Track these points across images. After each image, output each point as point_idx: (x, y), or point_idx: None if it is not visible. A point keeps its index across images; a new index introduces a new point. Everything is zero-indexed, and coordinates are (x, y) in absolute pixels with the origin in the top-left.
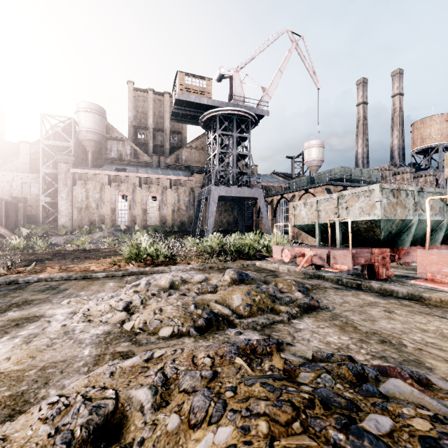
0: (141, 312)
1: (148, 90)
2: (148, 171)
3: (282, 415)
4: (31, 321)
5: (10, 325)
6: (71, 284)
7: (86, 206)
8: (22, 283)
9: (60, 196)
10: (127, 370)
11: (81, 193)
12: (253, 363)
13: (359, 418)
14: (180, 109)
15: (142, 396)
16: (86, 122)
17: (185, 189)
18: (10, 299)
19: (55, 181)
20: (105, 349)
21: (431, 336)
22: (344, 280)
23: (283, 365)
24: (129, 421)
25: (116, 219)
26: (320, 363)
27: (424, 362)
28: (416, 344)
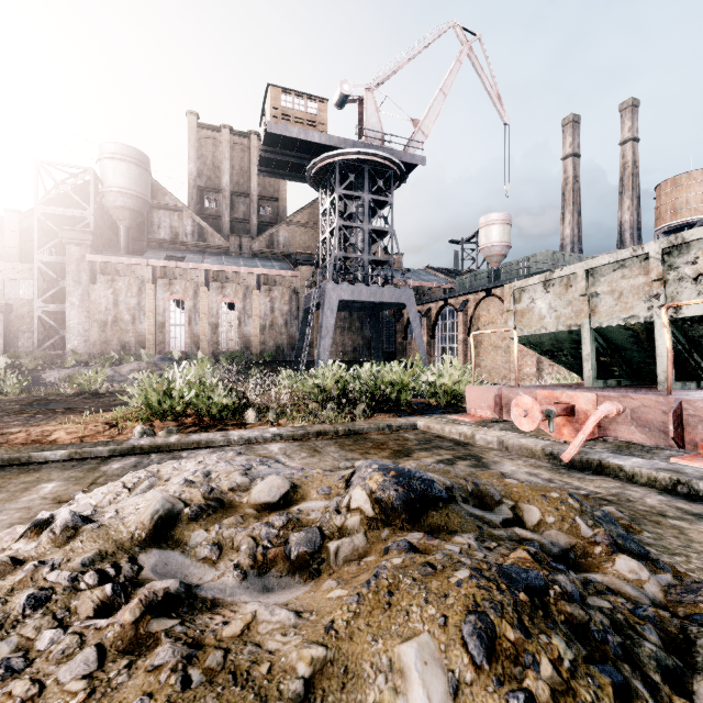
0: None
1: (223, 128)
2: (222, 261)
3: None
4: None
5: None
6: None
7: (114, 318)
8: None
9: (69, 301)
10: None
11: (105, 297)
12: None
13: None
14: (273, 152)
15: None
16: (115, 177)
17: (284, 291)
18: None
19: (63, 277)
20: None
21: None
22: (699, 485)
23: None
24: None
25: (166, 341)
26: None
27: None
28: None
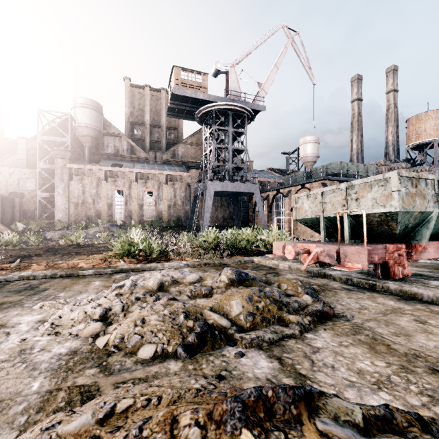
0: (119, 323)
1: (145, 86)
2: (145, 166)
3: None
4: None
5: None
6: (54, 283)
7: (82, 201)
8: (1, 281)
9: (57, 191)
10: None
11: (77, 188)
12: None
13: None
14: (176, 104)
15: None
16: (83, 117)
17: (182, 184)
18: None
19: (52, 177)
20: (62, 381)
21: None
22: (354, 279)
23: None
24: None
25: (112, 214)
26: (382, 438)
27: None
28: None
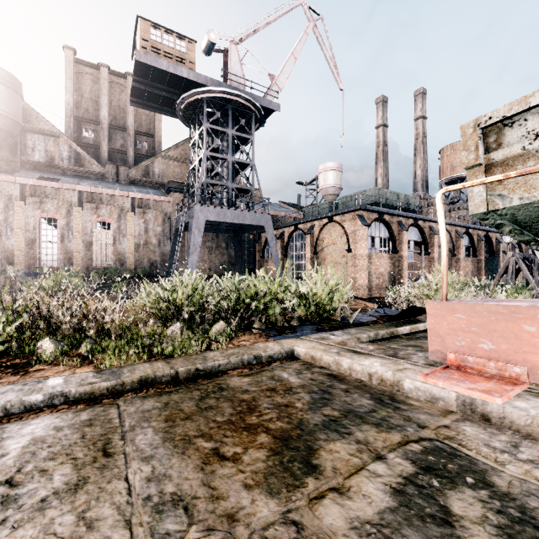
0: None
1: (100, 66)
2: (98, 185)
3: None
4: None
5: None
6: None
7: None
8: None
9: None
10: None
11: None
12: None
13: None
14: (144, 84)
15: None
16: None
17: (157, 214)
18: None
19: None
20: None
21: None
22: None
23: None
24: None
25: (36, 257)
26: None
27: None
28: None
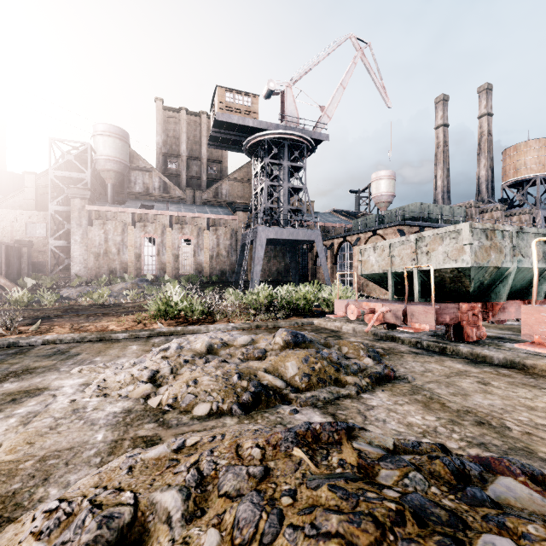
0: (170, 384)
1: (181, 110)
2: (181, 208)
3: (362, 536)
4: (31, 395)
5: (4, 401)
6: (85, 347)
7: (105, 251)
8: (23, 346)
9: (73, 239)
10: (150, 464)
11: (99, 235)
12: (317, 456)
13: (469, 541)
14: (219, 132)
15: (169, 502)
16: (105, 148)
17: (226, 230)
18: (7, 367)
19: (67, 221)
20: (124, 433)
21: (541, 416)
22: (424, 342)
23: (356, 459)
24: (151, 537)
25: (142, 267)
26: (404, 455)
27: (536, 452)
28: (523, 426)
